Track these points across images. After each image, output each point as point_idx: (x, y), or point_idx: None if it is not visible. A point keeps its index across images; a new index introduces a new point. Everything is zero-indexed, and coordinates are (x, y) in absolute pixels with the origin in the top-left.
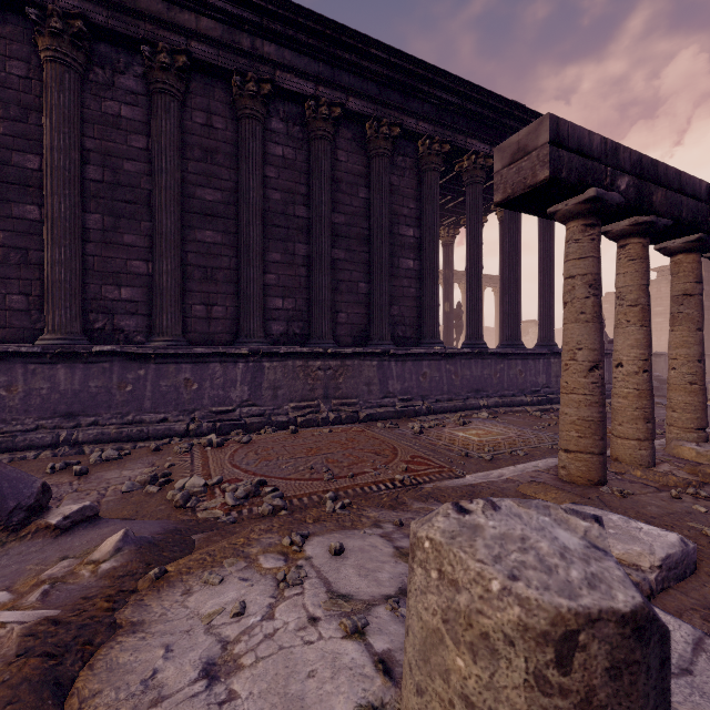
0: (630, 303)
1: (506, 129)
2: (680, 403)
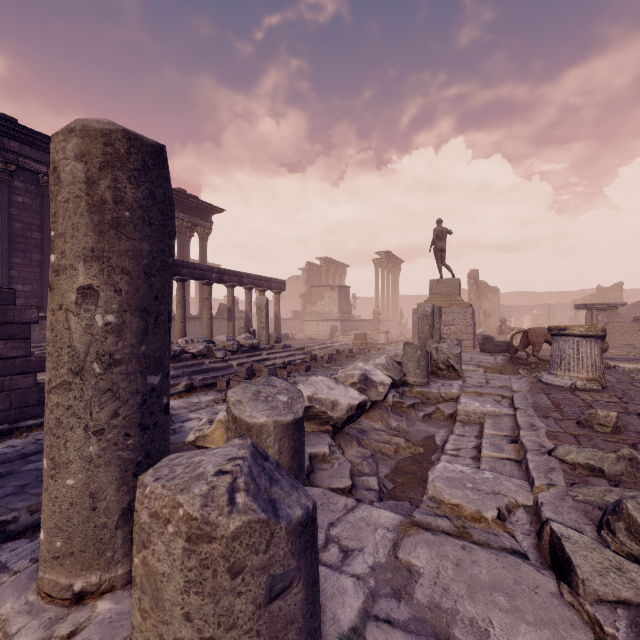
0: (179, 302)
1: (176, 200)
2: (205, 333)
